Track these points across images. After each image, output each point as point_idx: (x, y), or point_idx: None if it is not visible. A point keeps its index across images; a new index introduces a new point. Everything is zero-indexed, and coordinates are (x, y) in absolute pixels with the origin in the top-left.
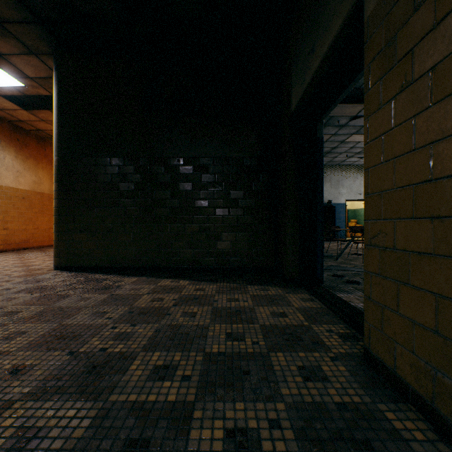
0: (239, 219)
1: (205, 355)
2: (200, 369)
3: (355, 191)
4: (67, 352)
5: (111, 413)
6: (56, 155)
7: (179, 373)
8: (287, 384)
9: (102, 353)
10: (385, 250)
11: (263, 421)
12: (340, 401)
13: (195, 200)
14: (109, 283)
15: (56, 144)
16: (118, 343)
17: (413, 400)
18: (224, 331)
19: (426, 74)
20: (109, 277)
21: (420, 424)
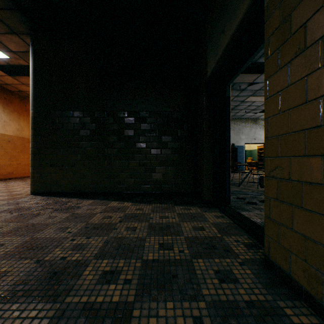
0: (168, 157)
1: (143, 262)
2: (138, 273)
3: (251, 137)
4: (34, 260)
5: (66, 313)
6: (32, 109)
7: (122, 278)
8: (207, 285)
9: (62, 261)
10: (282, 180)
11: (188, 318)
12: (249, 299)
13: (136, 142)
14: (71, 205)
15: (32, 101)
16: (75, 253)
17: (305, 298)
18: (158, 242)
19: (317, 42)
20: (71, 200)
21: (312, 318)
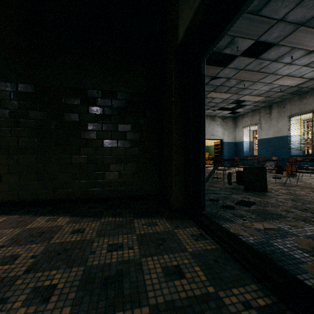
0: (126, 150)
1: None
2: None
3: (210, 133)
4: None
5: None
6: None
7: None
8: None
9: None
10: None
11: None
12: None
13: (82, 131)
14: None
15: None
16: None
17: None
18: None
19: None
20: None
21: None
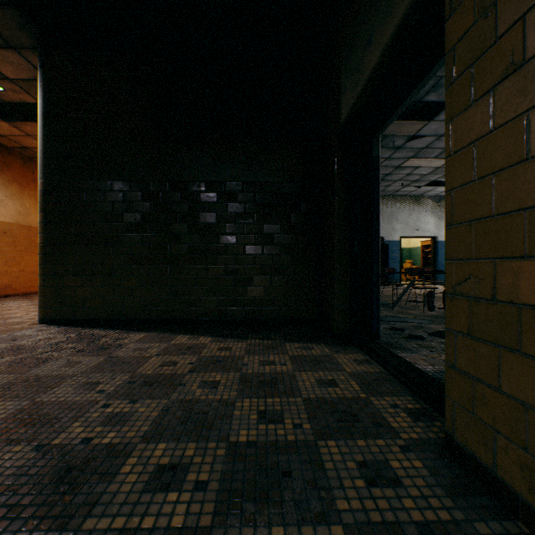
0: (274, 259)
1: (229, 447)
2: (221, 469)
3: (411, 227)
4: (34, 445)
5: None
6: (41, 176)
7: (190, 478)
8: (345, 492)
9: (84, 446)
10: (478, 301)
11: None
12: (422, 519)
13: (220, 235)
14: (107, 341)
15: (42, 163)
16: (108, 430)
17: (525, 518)
18: (256, 409)
19: None
20: (108, 333)
21: None
